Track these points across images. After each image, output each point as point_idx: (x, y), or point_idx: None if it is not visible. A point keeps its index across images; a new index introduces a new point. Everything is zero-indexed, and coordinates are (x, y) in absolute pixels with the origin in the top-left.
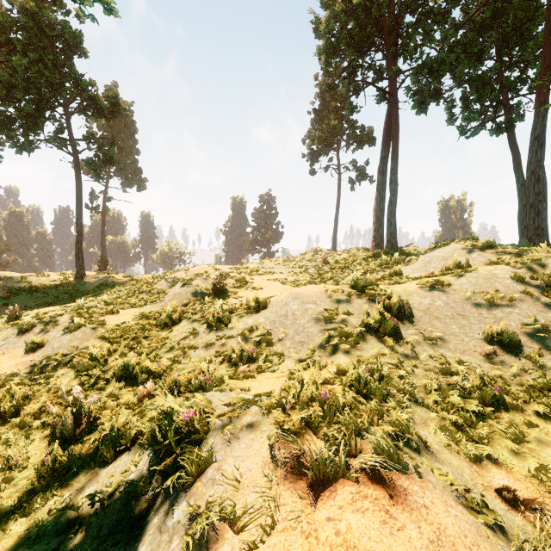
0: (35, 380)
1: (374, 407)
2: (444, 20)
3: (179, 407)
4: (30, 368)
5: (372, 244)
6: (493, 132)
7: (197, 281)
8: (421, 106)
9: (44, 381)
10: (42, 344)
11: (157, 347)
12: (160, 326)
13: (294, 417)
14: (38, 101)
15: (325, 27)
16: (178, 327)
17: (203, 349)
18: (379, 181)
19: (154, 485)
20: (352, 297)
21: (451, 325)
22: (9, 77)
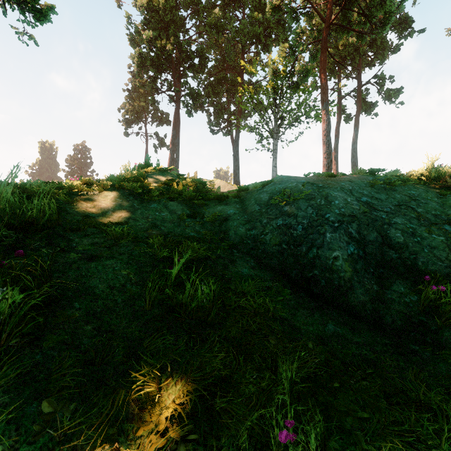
0: None
1: None
2: (202, 72)
3: None
4: None
5: None
6: (224, 134)
7: None
8: (190, 113)
9: None
10: None
11: None
12: None
13: None
14: None
15: (137, 50)
16: None
17: None
18: (171, 148)
19: None
20: None
21: None
22: None
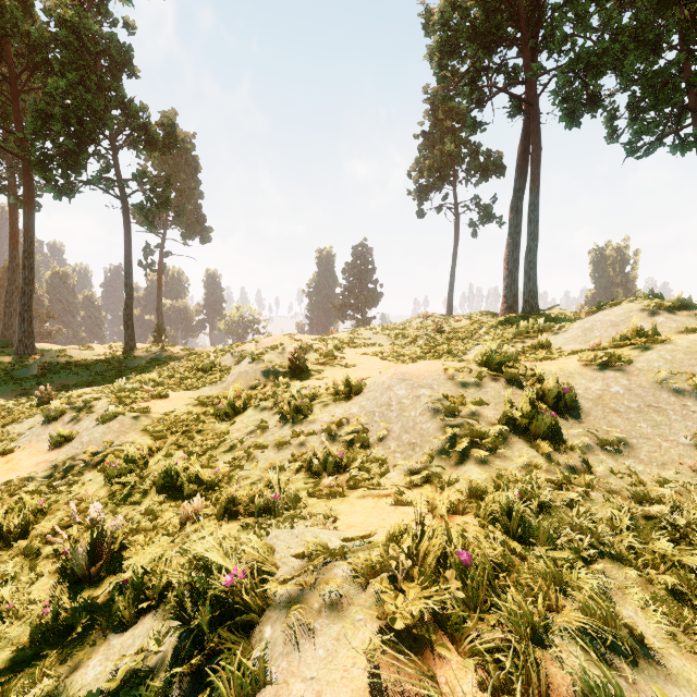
0: (55, 487)
1: (544, 569)
2: None
3: (221, 561)
4: (51, 469)
5: (502, 307)
6: (676, 148)
7: (270, 356)
8: (573, 116)
9: (66, 489)
10: (71, 437)
11: (213, 445)
12: (219, 416)
13: (413, 606)
14: (79, 133)
15: (438, 18)
16: (243, 418)
17: (274, 450)
18: (511, 222)
19: (179, 689)
20: (484, 379)
21: (639, 423)
22: (46, 106)
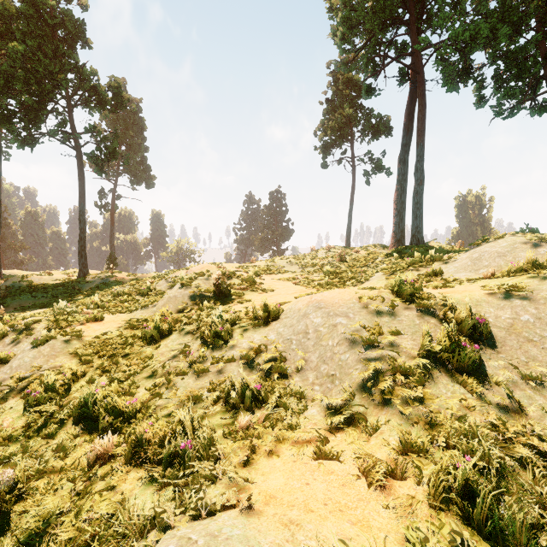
0: None
1: None
2: None
3: None
4: None
5: (392, 240)
6: (535, 111)
7: (197, 282)
8: (453, 82)
9: None
10: (7, 359)
11: (135, 370)
12: (146, 340)
13: None
14: (38, 92)
15: None
16: (167, 341)
17: (193, 377)
18: (400, 171)
19: None
20: (397, 307)
21: None
22: (9, 68)
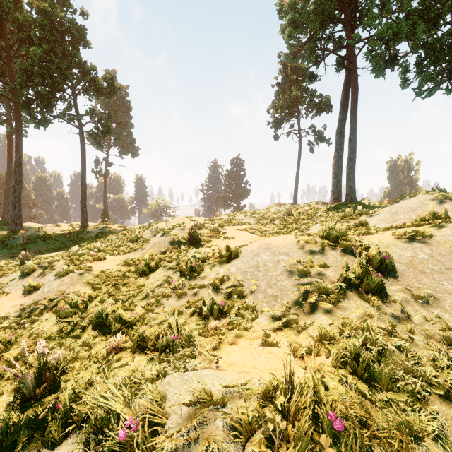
0: (22, 324)
1: (397, 418)
2: None
3: (118, 411)
4: (20, 311)
5: (331, 198)
6: (450, 91)
7: (175, 231)
8: (380, 69)
9: (29, 325)
10: (38, 287)
11: (133, 294)
12: (139, 273)
13: None
14: (51, 84)
15: (289, 4)
16: (155, 274)
17: (175, 299)
18: (337, 141)
19: None
20: (325, 248)
21: (441, 281)
22: (29, 66)
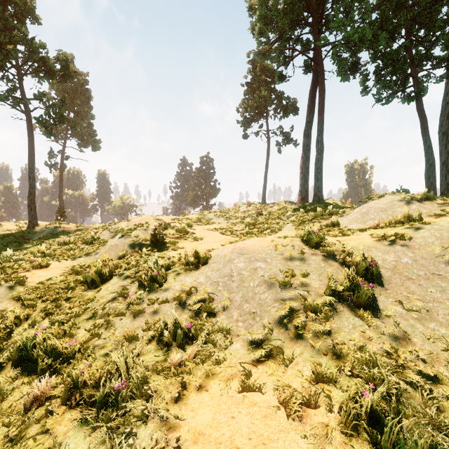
0: None
1: None
2: None
3: None
4: None
5: (298, 198)
6: (405, 100)
7: (136, 232)
8: (345, 73)
9: None
10: None
11: (76, 313)
12: (88, 284)
13: None
14: None
15: None
16: (108, 285)
17: (131, 318)
18: (304, 142)
19: None
20: (306, 253)
21: (429, 288)
22: None
